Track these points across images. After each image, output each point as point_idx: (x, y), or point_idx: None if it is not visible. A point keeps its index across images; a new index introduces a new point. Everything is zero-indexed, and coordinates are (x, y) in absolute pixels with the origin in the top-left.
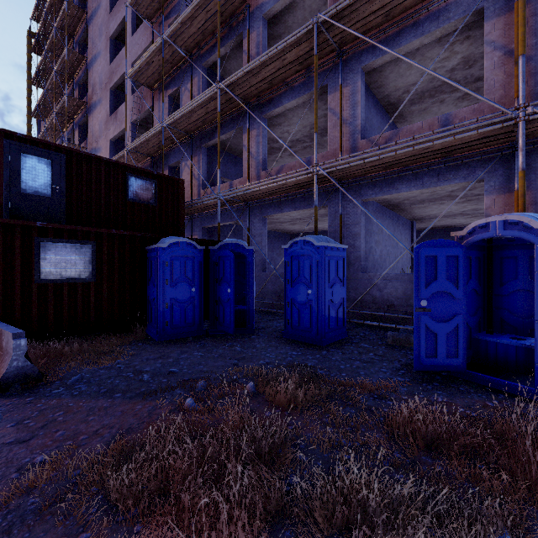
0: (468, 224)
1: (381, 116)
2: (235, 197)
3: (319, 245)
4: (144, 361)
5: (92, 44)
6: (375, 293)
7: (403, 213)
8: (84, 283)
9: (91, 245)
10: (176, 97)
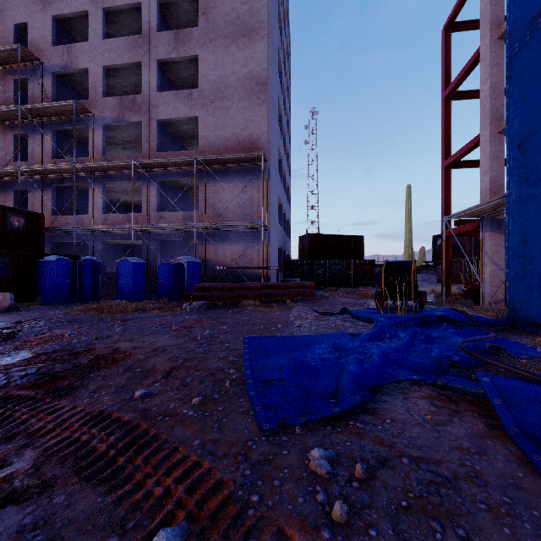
0: None
1: (174, 193)
2: (85, 229)
3: (132, 262)
4: (55, 306)
5: None
6: None
7: (190, 241)
8: (5, 278)
9: (9, 259)
10: (24, 141)
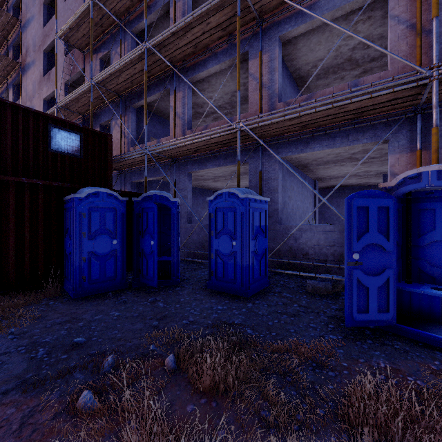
0: (358, 184)
1: (292, 87)
2: (162, 153)
3: (243, 197)
4: (47, 328)
5: (25, 9)
6: (291, 243)
7: (309, 173)
8: None
9: None
10: (106, 60)
